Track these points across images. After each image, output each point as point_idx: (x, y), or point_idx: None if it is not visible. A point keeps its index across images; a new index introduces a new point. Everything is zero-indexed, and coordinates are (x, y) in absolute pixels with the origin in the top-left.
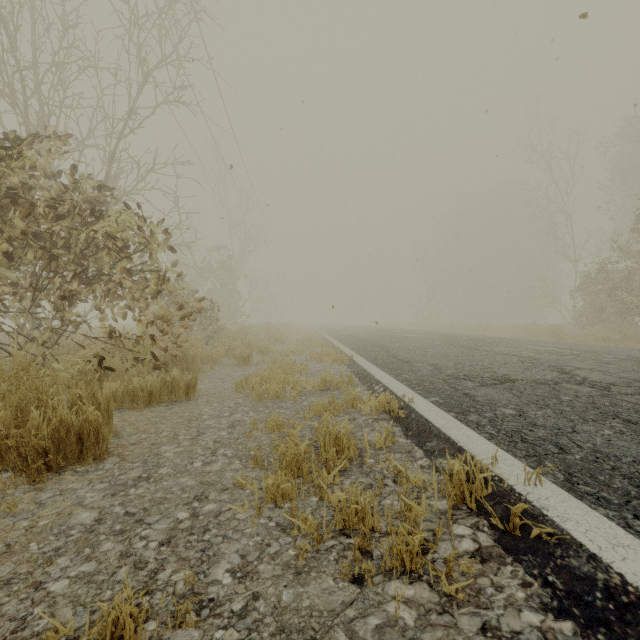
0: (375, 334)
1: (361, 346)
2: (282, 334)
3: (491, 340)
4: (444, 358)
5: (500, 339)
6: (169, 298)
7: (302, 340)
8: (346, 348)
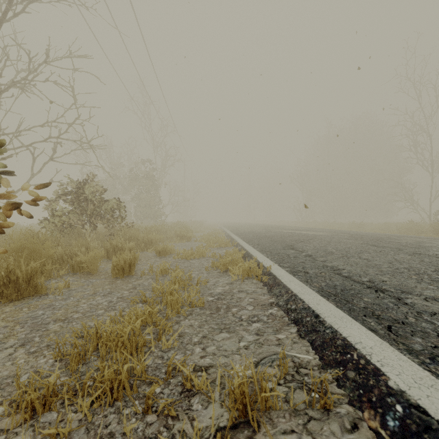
0: (273, 231)
1: (269, 246)
2: (189, 231)
3: (405, 239)
4: (433, 279)
5: (409, 238)
6: (72, 196)
7: (207, 237)
8: (253, 249)
